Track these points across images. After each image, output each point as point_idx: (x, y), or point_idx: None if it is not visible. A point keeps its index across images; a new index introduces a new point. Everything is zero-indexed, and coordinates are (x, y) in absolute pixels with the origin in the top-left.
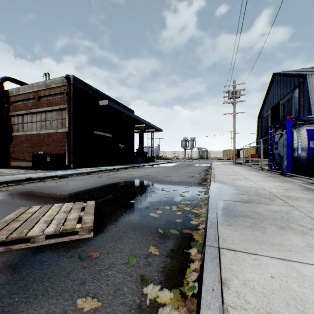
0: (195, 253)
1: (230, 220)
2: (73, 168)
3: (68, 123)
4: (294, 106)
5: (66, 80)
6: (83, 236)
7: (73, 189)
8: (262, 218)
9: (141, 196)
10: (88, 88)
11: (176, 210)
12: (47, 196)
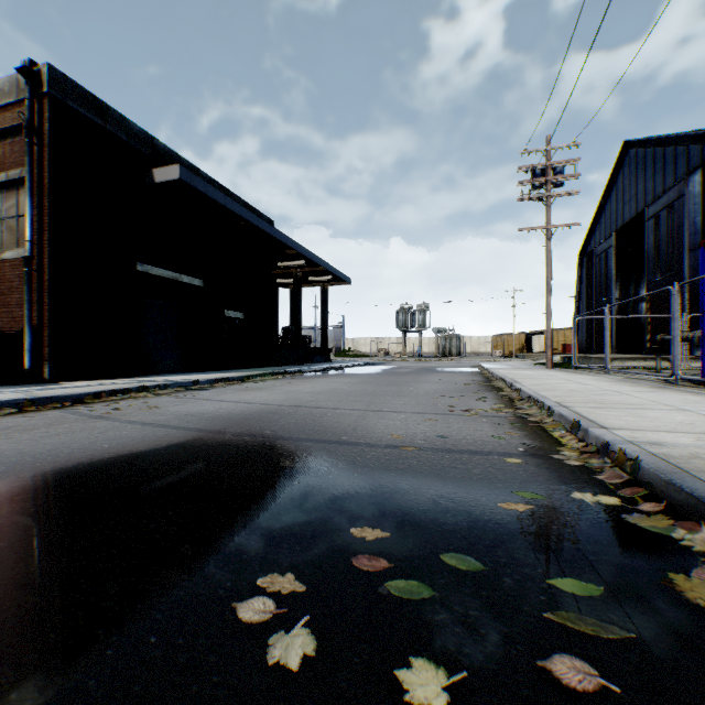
0: None
1: None
2: (53, 379)
3: (37, 228)
4: (689, 218)
5: (27, 80)
6: None
7: None
8: None
9: None
10: (113, 123)
11: None
12: None
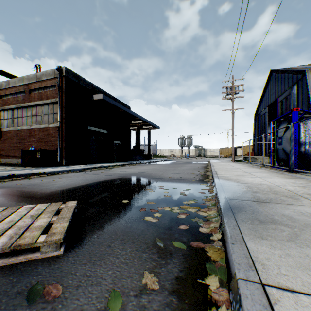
0: (217, 287)
1: (257, 228)
2: (66, 164)
3: (60, 117)
4: (292, 103)
5: (58, 71)
6: (47, 254)
7: (58, 187)
8: (299, 225)
9: (135, 194)
10: (81, 81)
11: (178, 212)
12: (24, 196)
